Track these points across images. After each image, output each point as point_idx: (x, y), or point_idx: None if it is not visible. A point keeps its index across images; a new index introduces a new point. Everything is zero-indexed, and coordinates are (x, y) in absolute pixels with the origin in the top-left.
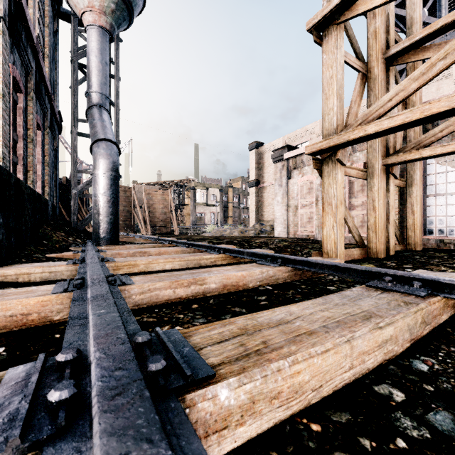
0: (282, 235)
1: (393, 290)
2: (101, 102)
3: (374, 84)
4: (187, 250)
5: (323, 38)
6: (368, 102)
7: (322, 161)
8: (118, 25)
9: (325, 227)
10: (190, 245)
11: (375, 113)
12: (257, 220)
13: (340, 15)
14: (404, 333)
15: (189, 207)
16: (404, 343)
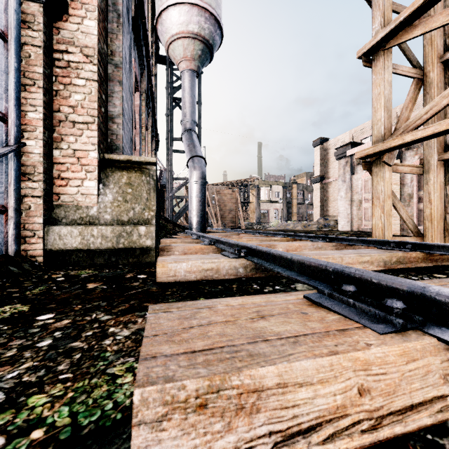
0: (345, 229)
1: (391, 249)
2: (191, 126)
3: (429, 87)
4: (258, 236)
5: (372, 61)
6: (424, 103)
7: (371, 163)
8: (202, 65)
9: (374, 218)
10: (261, 233)
11: (413, 124)
12: (322, 216)
13: (386, 43)
14: (379, 262)
15: (253, 204)
16: (379, 267)
